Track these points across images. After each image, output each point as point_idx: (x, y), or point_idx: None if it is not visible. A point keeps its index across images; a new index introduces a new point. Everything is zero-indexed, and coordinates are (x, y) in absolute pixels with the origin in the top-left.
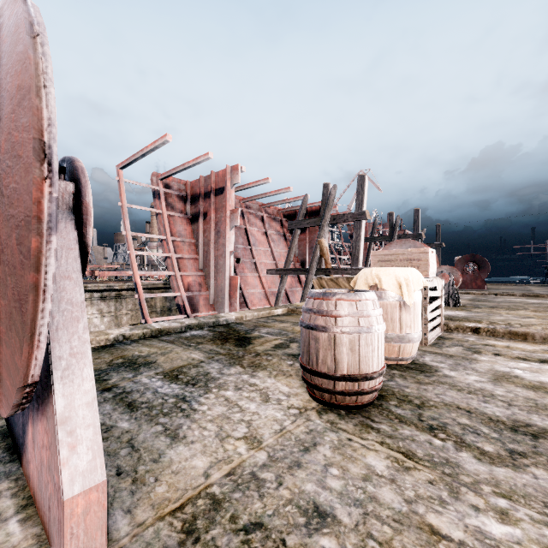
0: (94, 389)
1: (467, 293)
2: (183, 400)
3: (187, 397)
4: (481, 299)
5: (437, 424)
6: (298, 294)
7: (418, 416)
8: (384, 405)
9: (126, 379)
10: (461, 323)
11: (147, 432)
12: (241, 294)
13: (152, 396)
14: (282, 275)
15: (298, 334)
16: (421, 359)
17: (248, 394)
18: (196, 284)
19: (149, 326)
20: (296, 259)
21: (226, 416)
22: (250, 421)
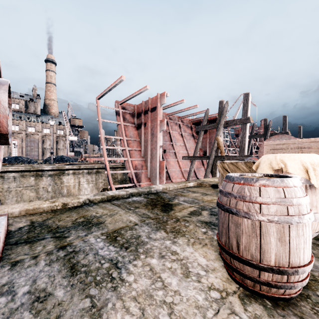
0: None
1: None
2: (115, 266)
3: (118, 263)
4: None
5: None
6: (202, 172)
7: None
8: (312, 297)
9: (79, 238)
10: None
11: (75, 308)
12: (166, 171)
13: (92, 259)
14: (192, 160)
15: (206, 203)
16: None
17: (170, 264)
18: (140, 165)
19: (106, 193)
20: (200, 150)
21: (149, 293)
22: (172, 305)
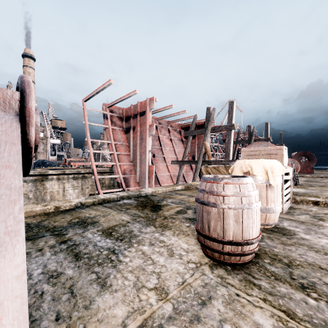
0: (24, 262)
1: (301, 176)
2: (113, 252)
3: (115, 250)
4: (312, 180)
5: (306, 283)
6: (190, 176)
7: (289, 274)
8: (260, 263)
9: (77, 234)
10: (304, 197)
11: (84, 280)
12: (156, 176)
13: (92, 249)
14: (181, 164)
15: (192, 203)
16: (281, 224)
17: (158, 249)
18: (128, 170)
19: (97, 197)
20: (189, 155)
21: (142, 268)
22: (159, 273)
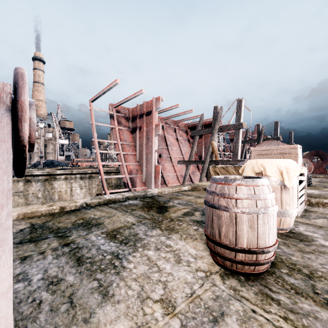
0: (11, 276)
1: (314, 177)
2: (117, 257)
3: (119, 255)
4: (326, 181)
5: None
6: (197, 177)
7: (311, 288)
8: (276, 273)
9: (81, 236)
10: (320, 199)
11: (85, 288)
12: (162, 176)
13: (95, 252)
14: (187, 164)
15: (199, 205)
16: (296, 228)
17: (165, 254)
18: (135, 170)
19: (102, 197)
20: (196, 155)
21: (147, 275)
22: (166, 282)
